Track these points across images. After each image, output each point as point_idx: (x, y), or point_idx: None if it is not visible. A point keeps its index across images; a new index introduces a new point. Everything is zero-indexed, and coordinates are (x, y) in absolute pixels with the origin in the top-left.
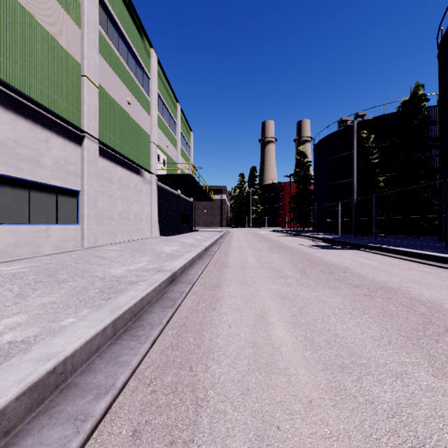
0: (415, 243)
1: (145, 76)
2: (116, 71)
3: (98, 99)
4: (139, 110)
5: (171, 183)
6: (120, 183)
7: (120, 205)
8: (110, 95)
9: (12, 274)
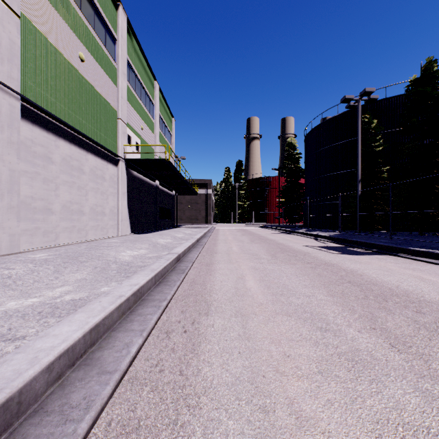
0: None
1: (109, 35)
2: (58, 9)
3: (18, 32)
4: (99, 75)
5: (146, 172)
6: (66, 163)
7: (65, 194)
8: (46, 38)
9: None
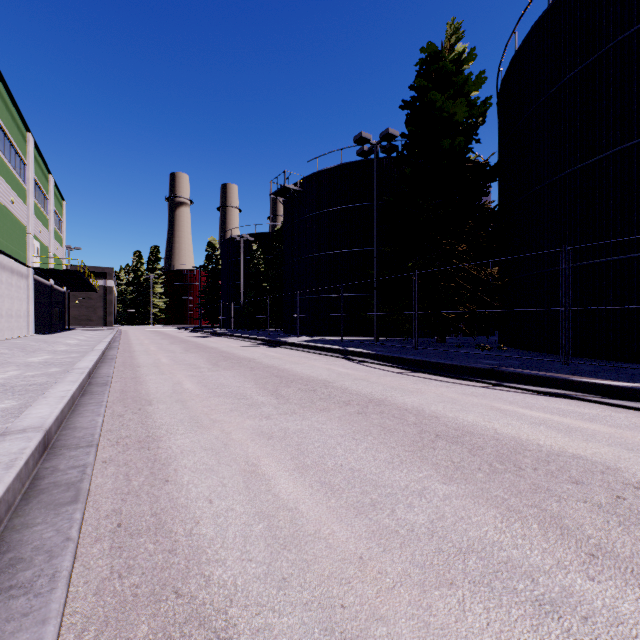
0: (264, 333)
1: (22, 164)
2: (5, 177)
3: None
4: (19, 204)
5: (46, 274)
6: (7, 282)
7: (7, 303)
8: (1, 203)
9: (7, 348)
